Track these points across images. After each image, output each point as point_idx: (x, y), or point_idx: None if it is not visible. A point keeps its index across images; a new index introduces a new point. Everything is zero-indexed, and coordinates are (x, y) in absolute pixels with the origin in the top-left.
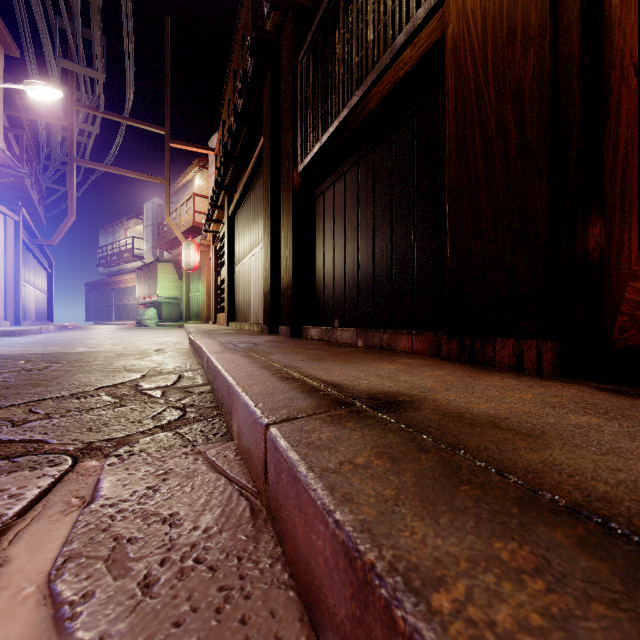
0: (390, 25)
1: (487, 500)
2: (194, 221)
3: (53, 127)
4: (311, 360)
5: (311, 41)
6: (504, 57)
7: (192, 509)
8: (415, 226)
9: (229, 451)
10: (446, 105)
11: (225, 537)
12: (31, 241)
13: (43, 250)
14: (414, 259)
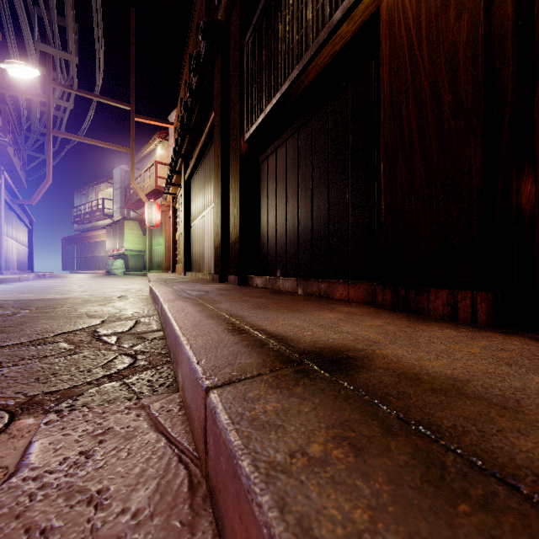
0: (327, 4)
1: (505, 538)
2: (156, 185)
3: (33, 103)
4: (256, 308)
5: (256, 24)
6: (438, 24)
7: (124, 482)
8: (350, 186)
9: (173, 404)
10: (381, 72)
11: (156, 525)
12: (13, 201)
13: (24, 209)
14: (349, 216)
